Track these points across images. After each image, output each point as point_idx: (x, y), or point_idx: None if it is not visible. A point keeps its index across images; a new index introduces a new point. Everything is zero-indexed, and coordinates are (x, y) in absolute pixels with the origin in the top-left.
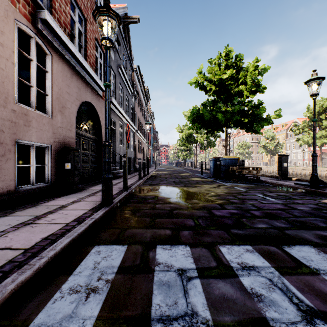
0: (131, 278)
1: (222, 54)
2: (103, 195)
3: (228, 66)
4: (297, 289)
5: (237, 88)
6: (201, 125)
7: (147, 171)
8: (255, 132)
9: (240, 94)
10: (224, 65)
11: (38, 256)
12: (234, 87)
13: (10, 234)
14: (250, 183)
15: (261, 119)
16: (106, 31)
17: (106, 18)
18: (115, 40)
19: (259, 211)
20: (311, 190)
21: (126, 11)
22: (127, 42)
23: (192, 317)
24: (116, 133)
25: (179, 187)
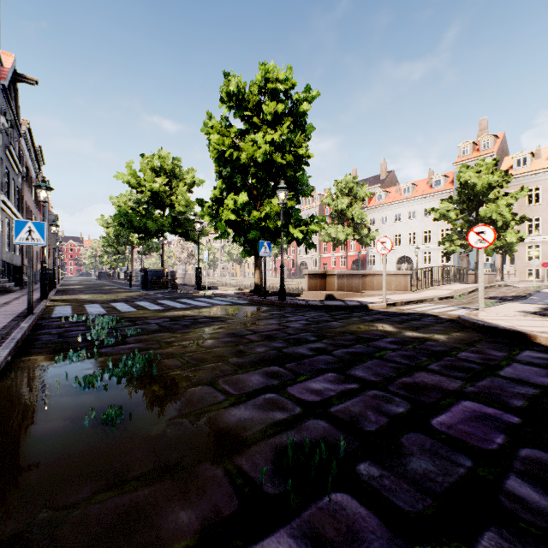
0: (78, 307)
1: (156, 156)
2: (42, 293)
3: (163, 169)
4: (127, 304)
5: (170, 198)
6: (131, 230)
7: (53, 285)
8: (195, 241)
9: (173, 205)
10: (160, 164)
11: (40, 304)
12: (166, 196)
13: (9, 305)
14: (168, 290)
15: (194, 231)
16: (44, 196)
17: (45, 191)
18: (9, 127)
19: (143, 298)
20: (194, 291)
21: (15, 65)
22: (13, 100)
23: (97, 307)
24: (3, 235)
25: (98, 295)
